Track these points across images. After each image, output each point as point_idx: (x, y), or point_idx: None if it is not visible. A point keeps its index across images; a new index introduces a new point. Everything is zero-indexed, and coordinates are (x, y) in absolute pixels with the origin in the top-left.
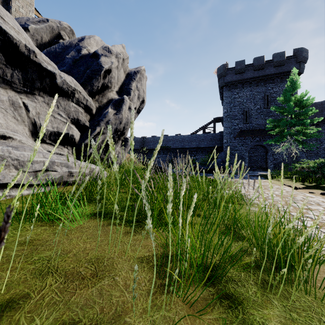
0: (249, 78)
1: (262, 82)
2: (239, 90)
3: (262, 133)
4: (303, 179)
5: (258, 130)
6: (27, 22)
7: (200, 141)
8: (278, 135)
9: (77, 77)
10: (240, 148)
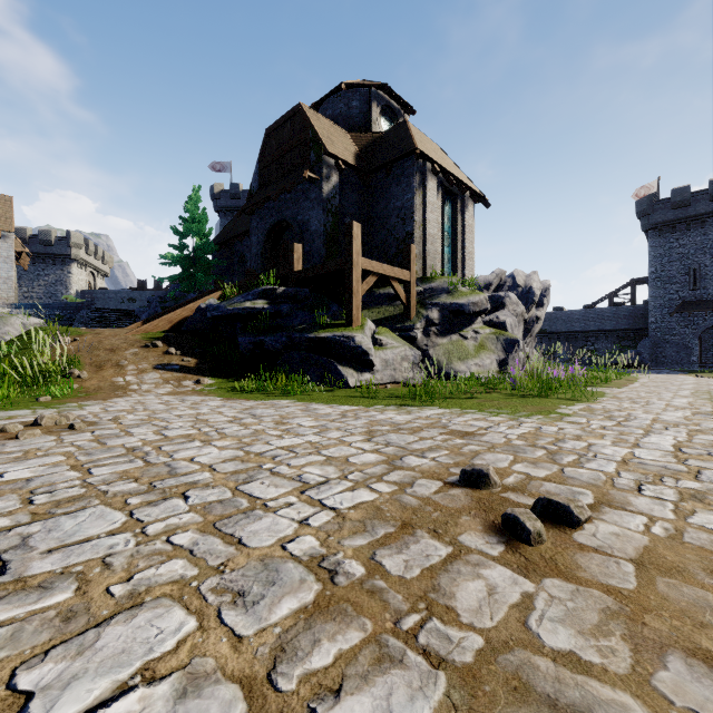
0: (699, 215)
1: None
2: (681, 234)
3: None
4: None
5: None
6: (492, 280)
7: (603, 320)
8: None
9: None
10: (683, 331)
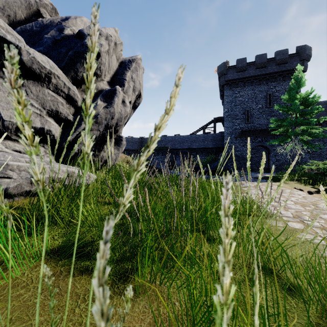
0: (250, 77)
1: (264, 80)
2: (241, 88)
3: (264, 133)
4: (313, 182)
5: (260, 130)
6: None
7: (200, 141)
8: (280, 136)
9: (57, 60)
10: (242, 149)
